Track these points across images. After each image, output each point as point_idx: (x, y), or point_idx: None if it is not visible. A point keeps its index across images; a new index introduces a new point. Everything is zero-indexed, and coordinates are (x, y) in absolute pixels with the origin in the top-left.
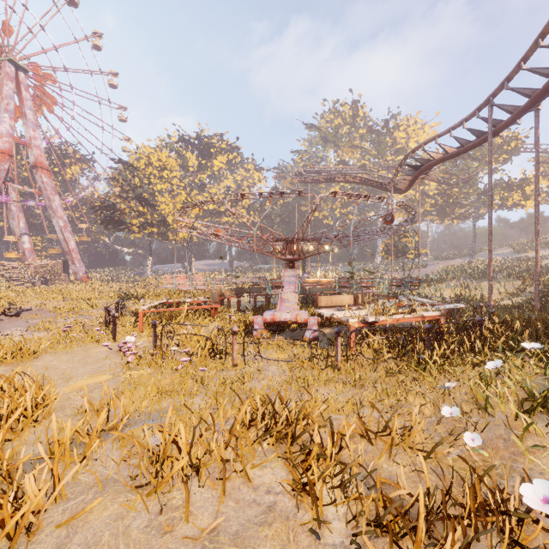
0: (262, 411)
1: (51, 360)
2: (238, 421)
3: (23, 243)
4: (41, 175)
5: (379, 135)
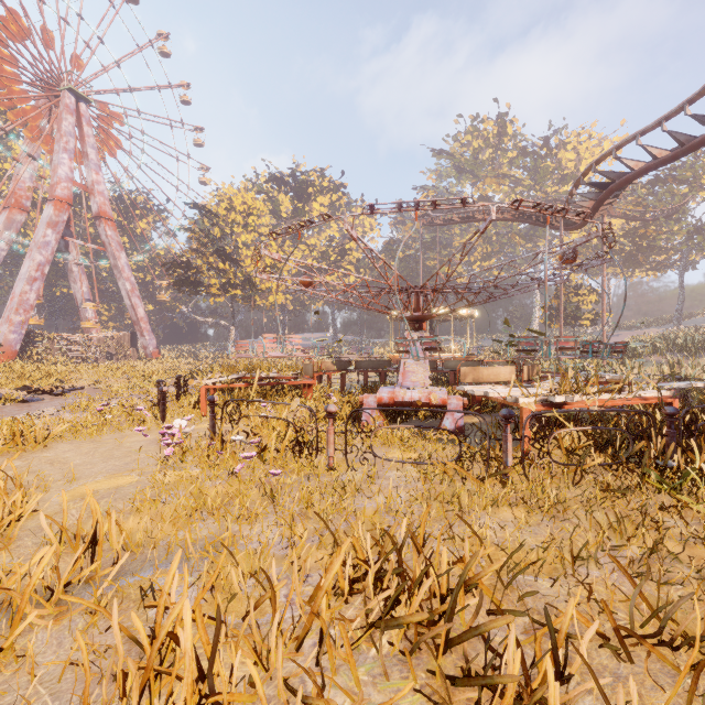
0: (378, 564)
1: (65, 451)
2: (324, 592)
3: (86, 311)
4: (105, 227)
5: (536, 159)
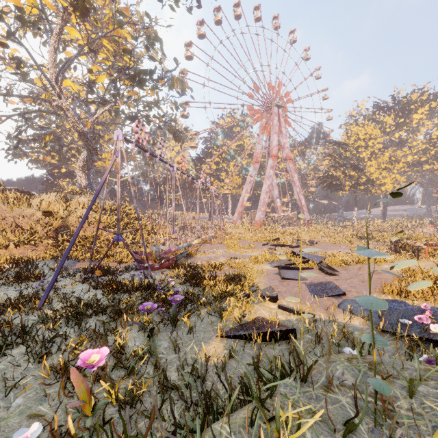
0: None
1: None
2: None
3: (277, 203)
4: (288, 163)
5: None
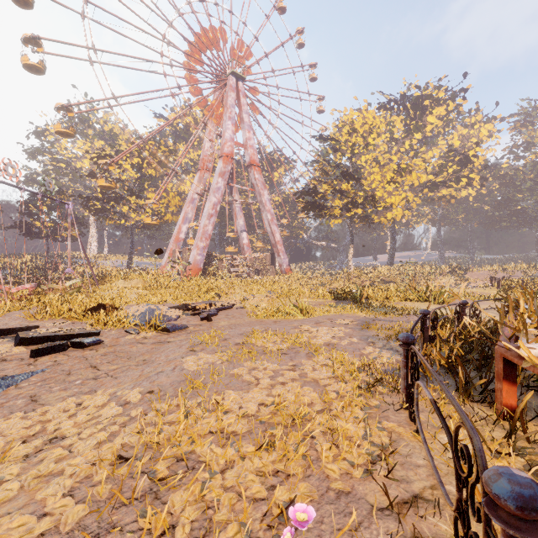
0: None
1: None
2: None
3: (243, 239)
4: (254, 172)
5: None
